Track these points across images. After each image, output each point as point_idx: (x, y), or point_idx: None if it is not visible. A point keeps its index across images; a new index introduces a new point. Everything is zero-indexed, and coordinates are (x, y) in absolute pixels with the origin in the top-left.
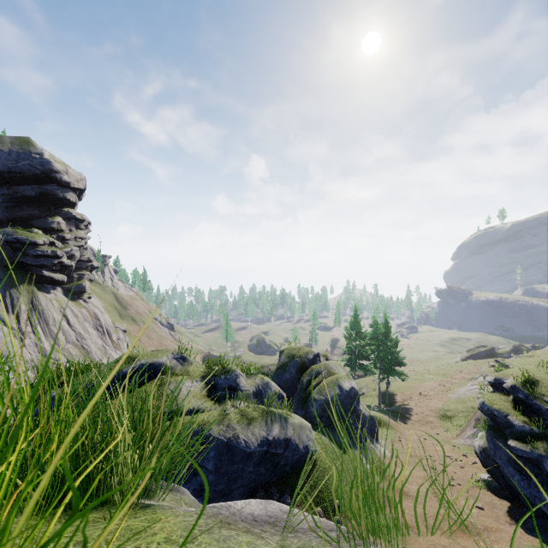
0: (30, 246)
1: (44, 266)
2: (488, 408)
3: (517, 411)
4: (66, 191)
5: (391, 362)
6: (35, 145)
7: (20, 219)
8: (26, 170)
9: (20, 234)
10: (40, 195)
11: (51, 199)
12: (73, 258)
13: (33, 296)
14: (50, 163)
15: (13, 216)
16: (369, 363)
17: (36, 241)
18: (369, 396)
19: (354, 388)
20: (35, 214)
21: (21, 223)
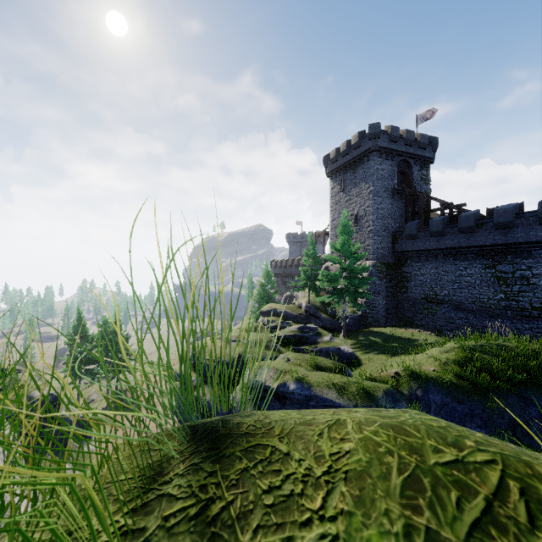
0: None
1: None
2: (178, 375)
3: (194, 371)
4: None
5: (121, 359)
6: None
7: None
8: None
9: None
10: None
11: None
12: None
13: None
14: None
15: None
16: (96, 366)
17: None
18: (99, 401)
19: (54, 394)
20: None
21: None
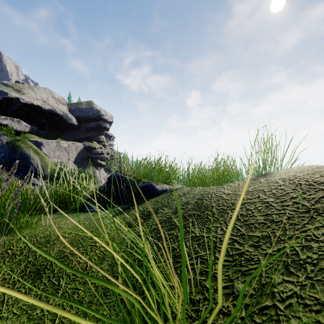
0: (93, 149)
1: (98, 158)
2: None
3: None
4: (105, 123)
5: None
6: (94, 104)
7: (88, 137)
8: (91, 116)
9: (89, 144)
10: (96, 126)
11: (100, 127)
12: (108, 154)
13: (94, 171)
14: (100, 112)
15: (86, 136)
16: None
17: (95, 147)
18: None
19: None
20: (94, 135)
21: (89, 139)
